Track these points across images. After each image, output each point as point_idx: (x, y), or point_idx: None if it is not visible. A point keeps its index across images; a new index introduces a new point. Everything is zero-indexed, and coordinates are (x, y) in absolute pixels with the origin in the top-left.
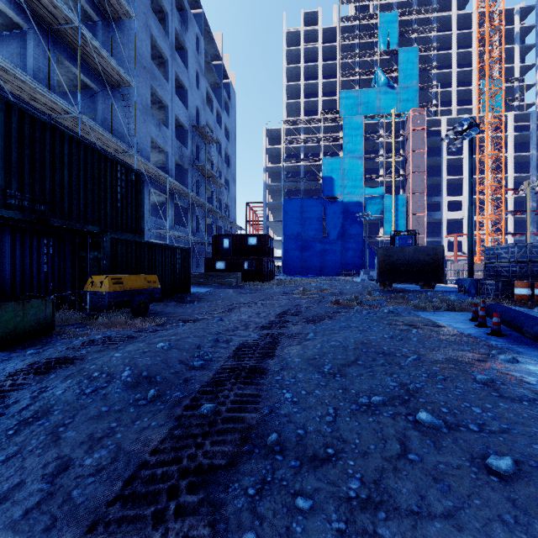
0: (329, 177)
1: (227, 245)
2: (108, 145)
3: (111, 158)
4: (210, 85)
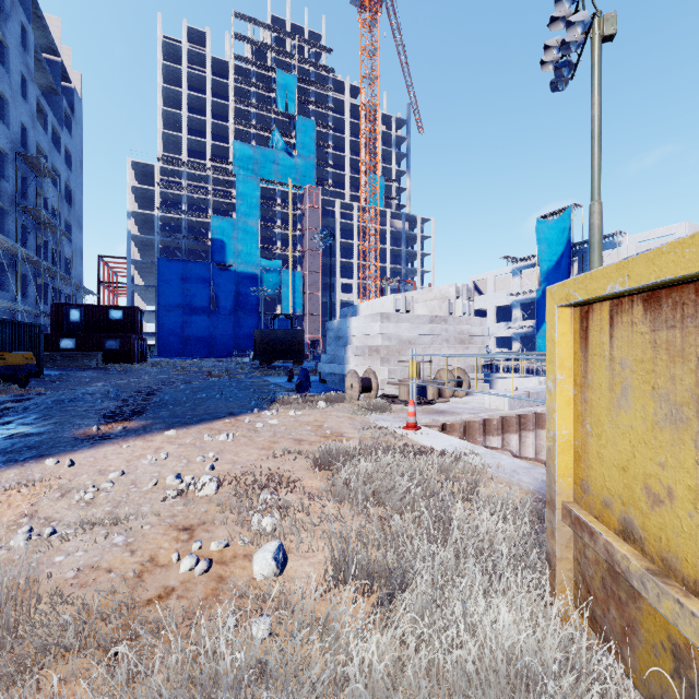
0: (219, 240)
1: (76, 318)
2: None
3: None
4: (40, 86)
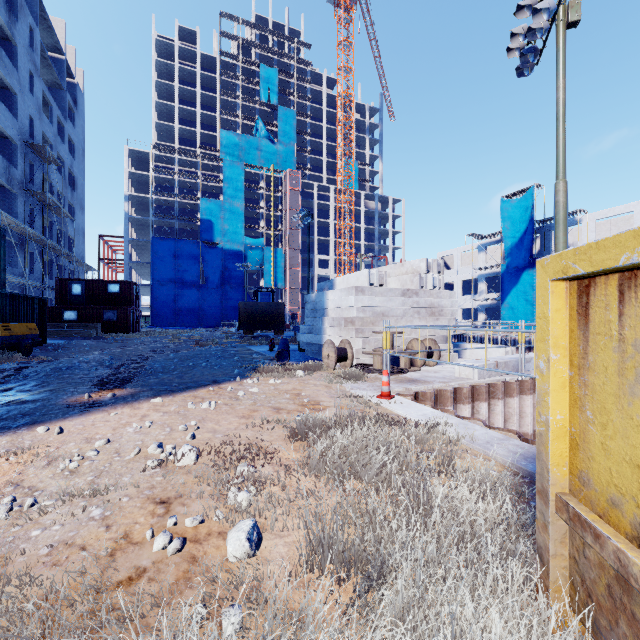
0: (208, 220)
1: (78, 292)
2: None
3: None
4: (46, 82)
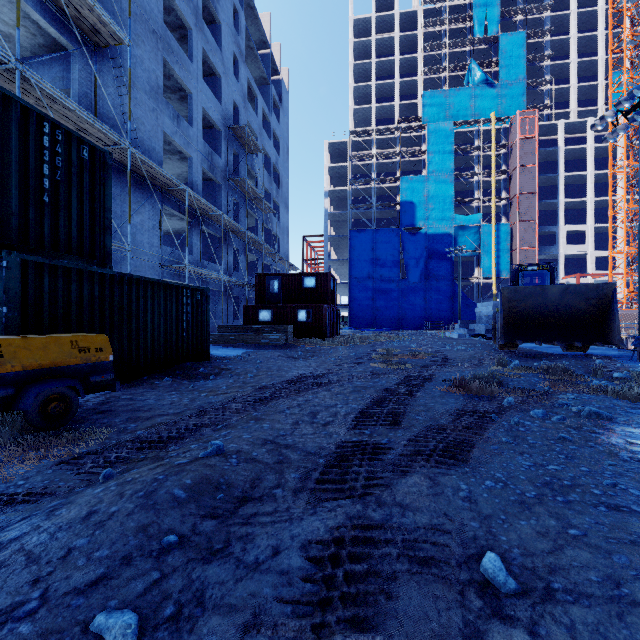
0: (408, 202)
1: (275, 289)
2: (85, 131)
3: (24, 105)
4: (255, 80)
